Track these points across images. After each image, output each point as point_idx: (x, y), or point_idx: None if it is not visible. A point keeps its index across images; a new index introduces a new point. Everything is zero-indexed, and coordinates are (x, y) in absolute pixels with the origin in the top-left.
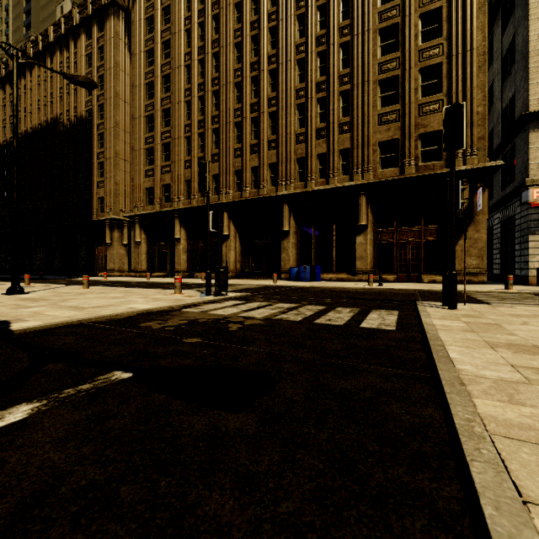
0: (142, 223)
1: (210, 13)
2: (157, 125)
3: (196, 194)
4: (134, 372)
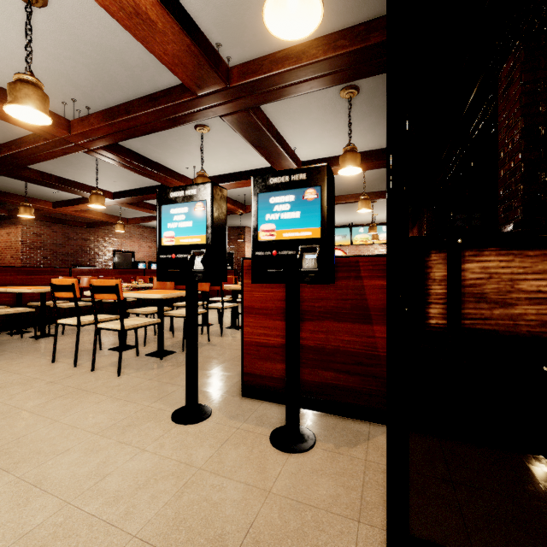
0: None
1: None
2: None
3: None
4: None
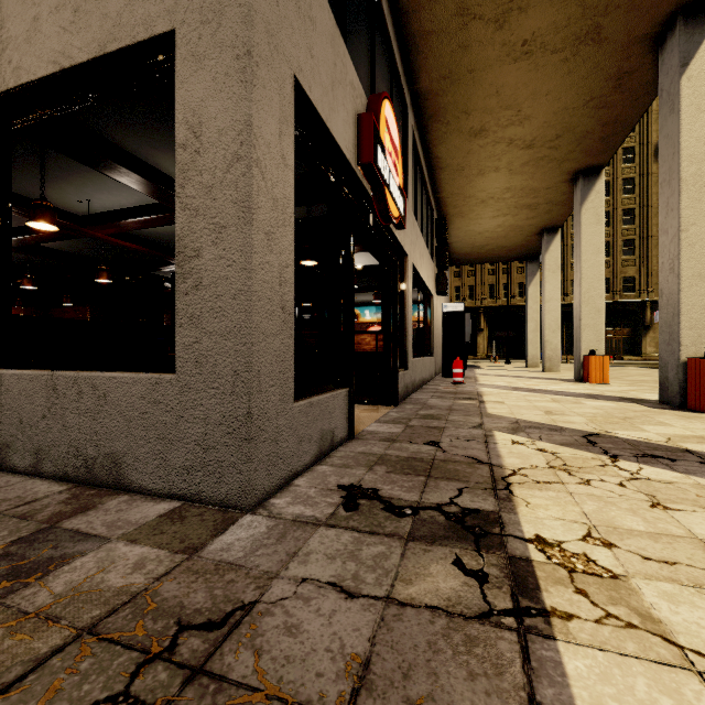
0: None
1: None
2: None
3: (453, 298)
4: None
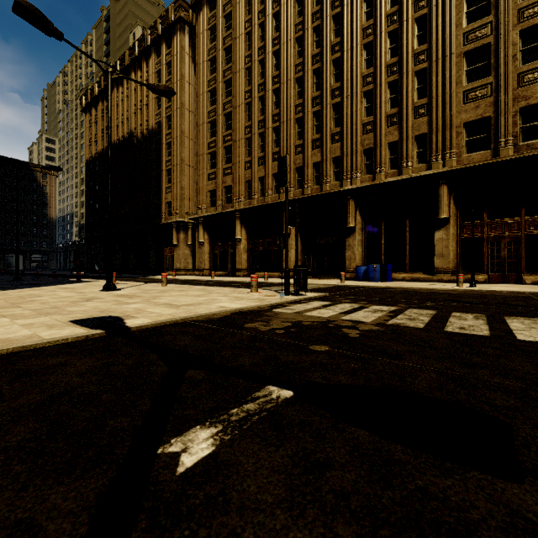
0: (205, 224)
1: (270, 12)
2: (219, 130)
3: (256, 194)
4: (292, 389)
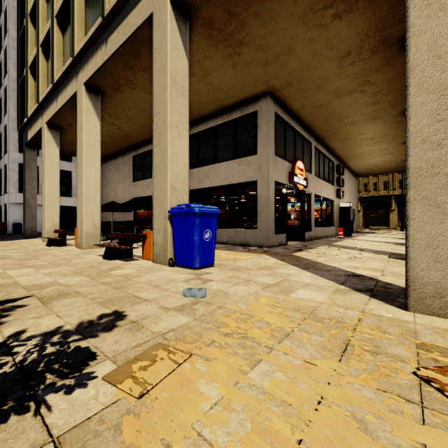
0: None
1: None
2: None
3: (371, 190)
4: None
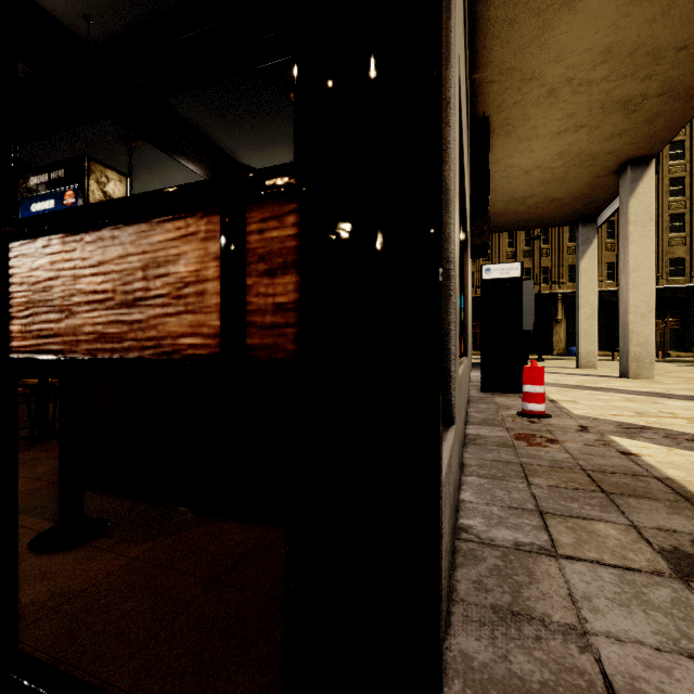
0: None
1: None
2: None
3: None
4: None
